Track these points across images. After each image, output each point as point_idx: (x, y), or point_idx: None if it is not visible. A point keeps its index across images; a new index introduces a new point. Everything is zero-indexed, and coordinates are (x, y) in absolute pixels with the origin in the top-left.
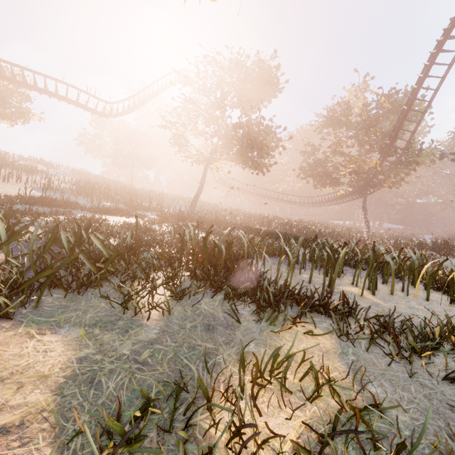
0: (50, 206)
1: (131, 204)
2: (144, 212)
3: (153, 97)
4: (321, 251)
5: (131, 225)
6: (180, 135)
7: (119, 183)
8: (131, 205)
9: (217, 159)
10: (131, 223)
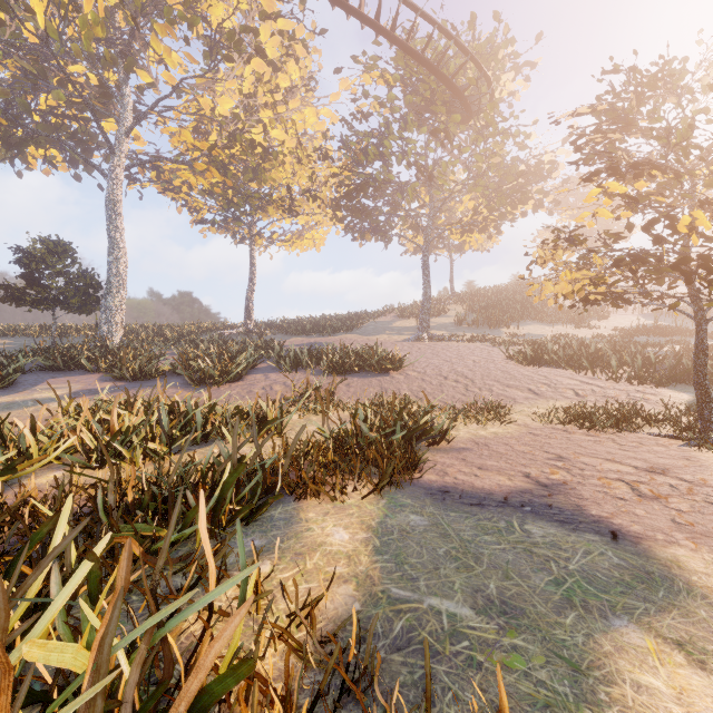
0: (663, 336)
1: None
2: None
3: None
4: None
5: None
6: None
7: None
8: None
9: None
10: None
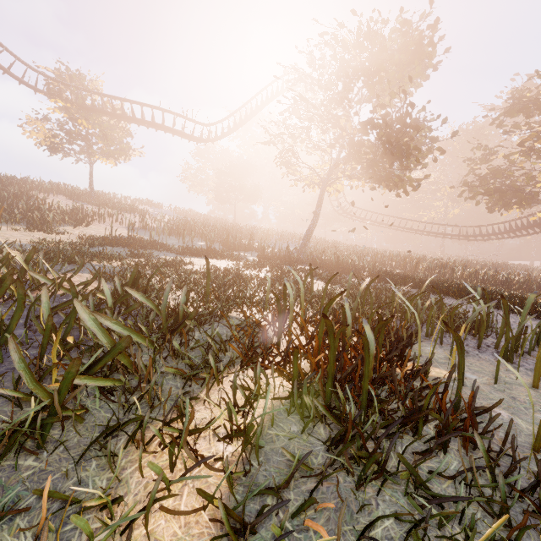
0: (133, 247)
1: (227, 243)
2: (243, 252)
3: (256, 111)
4: None
5: (218, 270)
6: (287, 150)
7: (221, 220)
8: (227, 244)
9: (337, 178)
10: (218, 268)
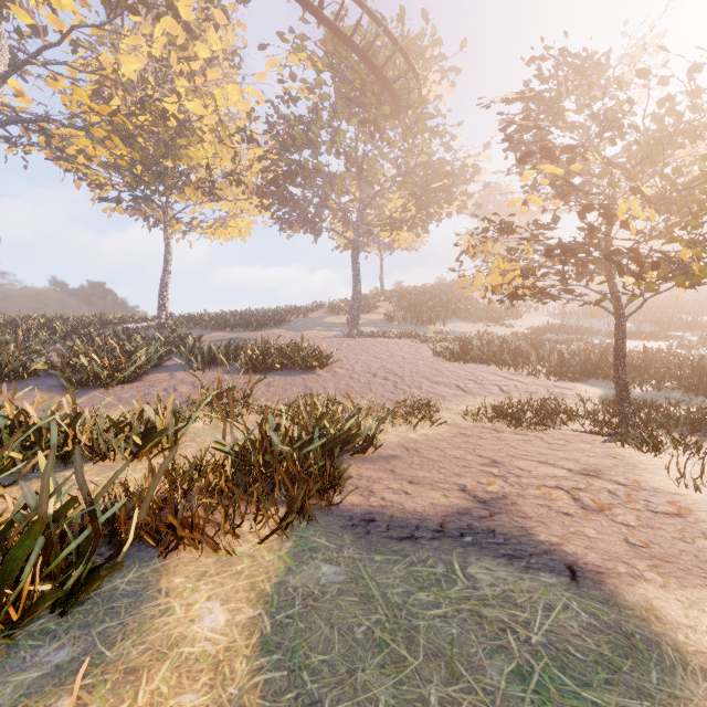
0: (569, 334)
1: (660, 323)
2: (681, 332)
3: None
4: None
5: (649, 350)
6: None
7: None
8: (660, 324)
9: None
10: (650, 348)
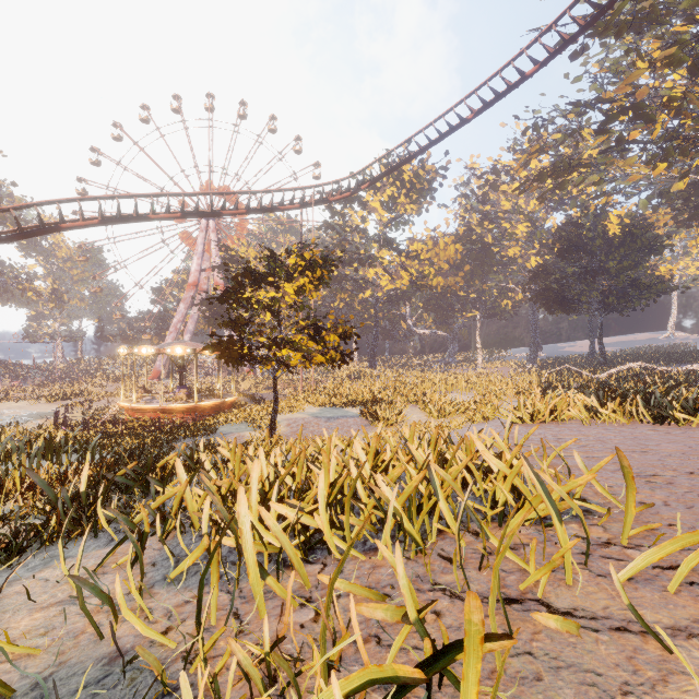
0: None
1: None
2: None
3: None
4: None
5: None
6: None
7: None
8: None
9: None
10: None
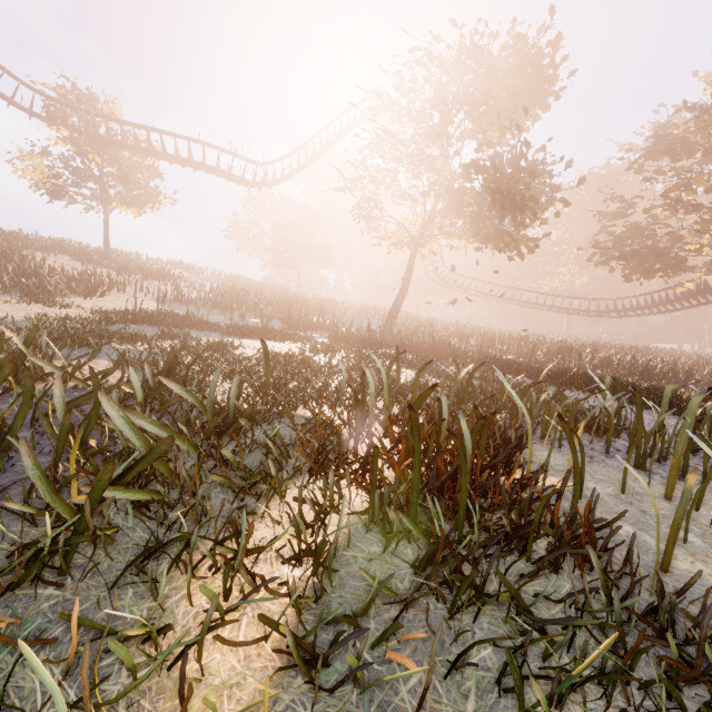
0: (164, 325)
1: (290, 320)
2: (310, 332)
3: (327, 147)
4: (707, 422)
5: (277, 355)
6: (368, 198)
7: (281, 289)
8: (290, 321)
9: (433, 236)
10: (278, 353)
